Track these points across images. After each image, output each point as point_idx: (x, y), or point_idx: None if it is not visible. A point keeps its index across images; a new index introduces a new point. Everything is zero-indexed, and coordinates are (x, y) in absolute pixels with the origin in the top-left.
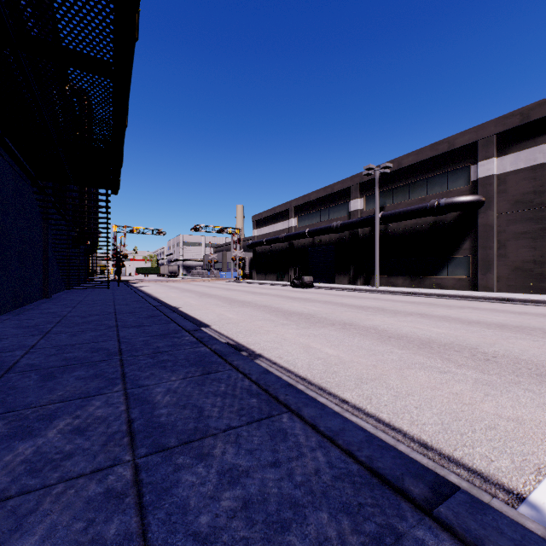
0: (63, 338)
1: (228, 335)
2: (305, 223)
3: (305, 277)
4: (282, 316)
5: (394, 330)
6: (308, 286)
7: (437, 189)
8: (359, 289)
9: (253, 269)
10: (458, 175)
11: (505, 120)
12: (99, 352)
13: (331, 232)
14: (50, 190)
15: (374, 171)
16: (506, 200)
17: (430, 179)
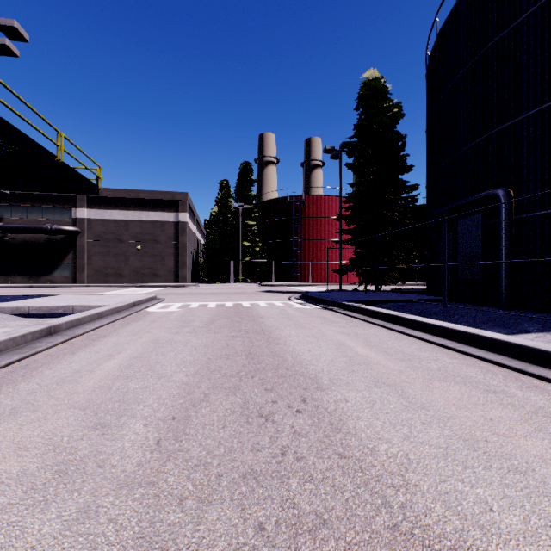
0: None
1: None
2: None
3: None
4: None
5: None
6: None
7: (51, 217)
8: None
9: None
10: (66, 211)
11: None
12: None
13: None
14: None
15: None
16: (92, 233)
17: (46, 208)
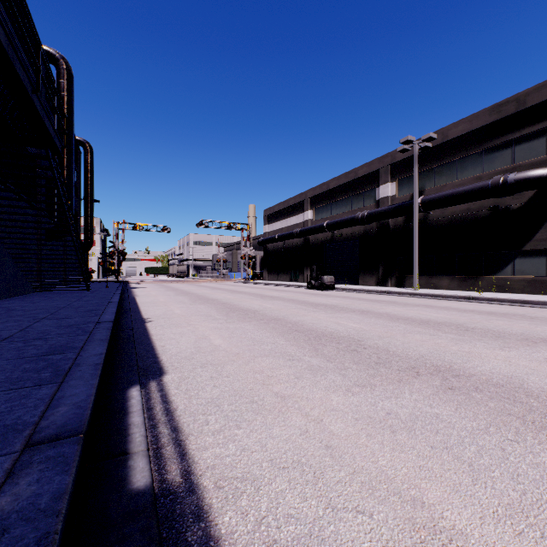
0: None
1: (181, 420)
2: (323, 216)
3: (325, 277)
4: (307, 345)
5: None
6: (328, 287)
7: (498, 164)
8: (395, 292)
9: (264, 268)
10: (531, 143)
11: None
12: None
13: (355, 224)
14: None
15: (412, 146)
16: None
17: (488, 152)
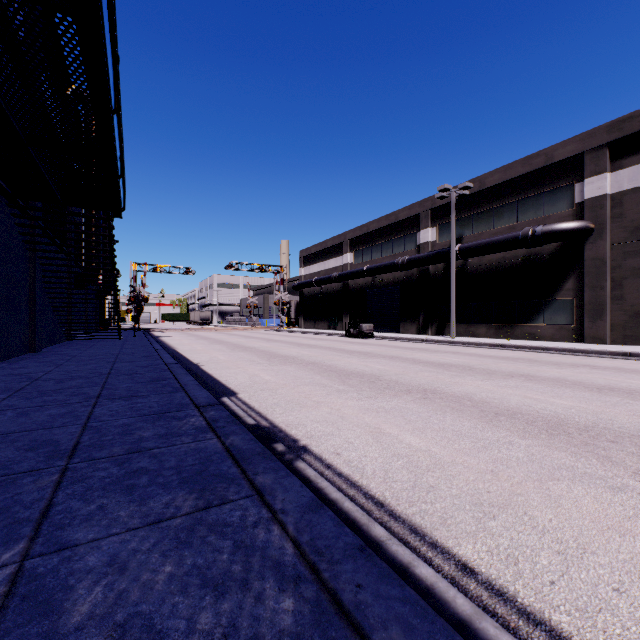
0: (4, 419)
1: (259, 410)
2: (363, 260)
3: (364, 325)
4: (337, 379)
5: (499, 402)
6: (367, 336)
7: (530, 215)
8: (432, 340)
9: (300, 315)
10: (558, 196)
11: (622, 124)
12: (38, 451)
13: (395, 270)
14: (39, 214)
15: (449, 193)
16: (622, 226)
17: (521, 202)
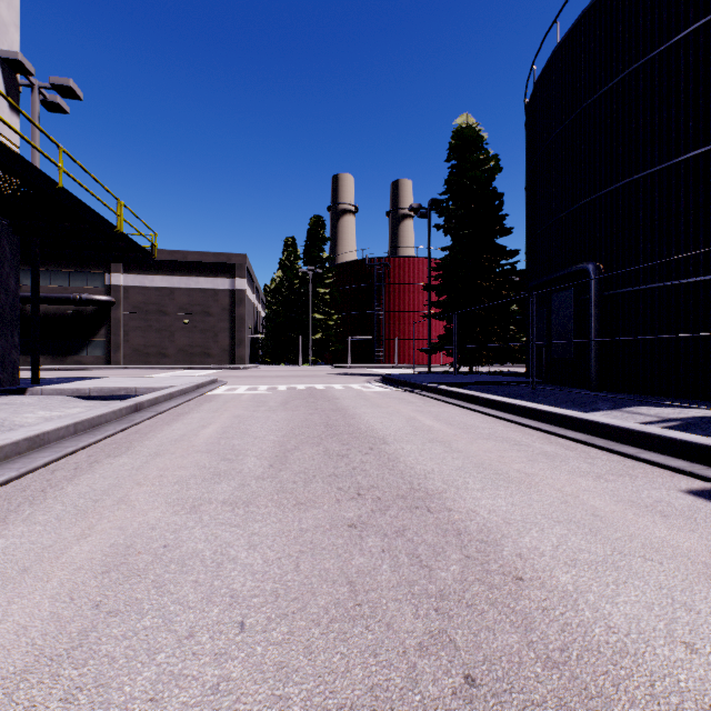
0: None
1: None
2: None
3: None
4: None
5: None
6: None
7: (79, 284)
8: None
9: None
10: (97, 277)
11: None
12: None
13: None
14: None
15: None
16: (129, 304)
17: (73, 273)
